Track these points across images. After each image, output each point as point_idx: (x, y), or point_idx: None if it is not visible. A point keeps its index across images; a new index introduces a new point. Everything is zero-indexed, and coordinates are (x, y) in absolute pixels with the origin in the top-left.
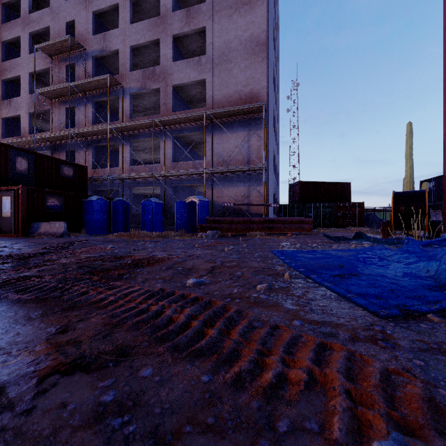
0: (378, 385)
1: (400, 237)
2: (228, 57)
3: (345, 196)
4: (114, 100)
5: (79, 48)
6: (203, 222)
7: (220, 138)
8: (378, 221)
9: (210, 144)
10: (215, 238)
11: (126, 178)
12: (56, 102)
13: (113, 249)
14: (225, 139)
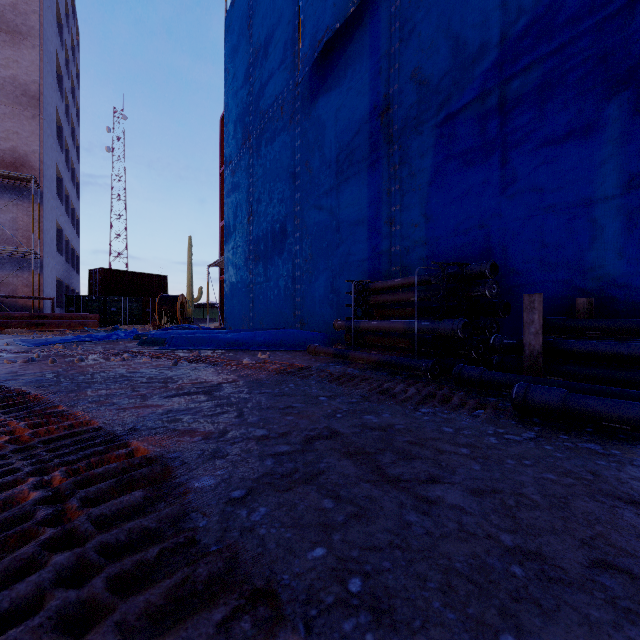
0: (4, 350)
1: None
2: None
3: (162, 290)
4: None
5: None
6: None
7: None
8: None
9: None
10: None
11: None
12: None
13: None
14: None
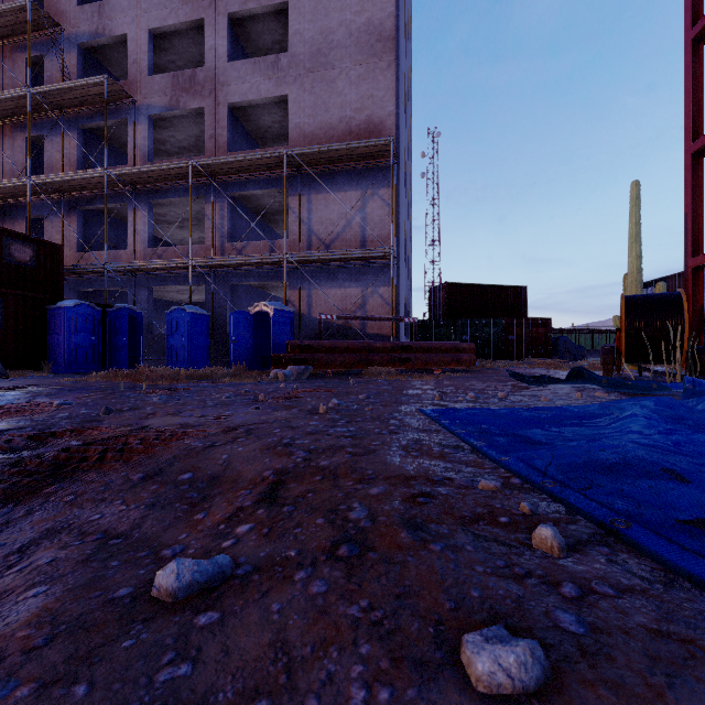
0: None
1: (626, 375)
2: (329, 58)
3: (519, 309)
4: (121, 129)
5: (50, 27)
6: (281, 350)
7: (314, 201)
8: (572, 348)
9: (297, 211)
10: (303, 380)
11: (140, 268)
12: (6, 127)
13: (58, 410)
14: (323, 203)
